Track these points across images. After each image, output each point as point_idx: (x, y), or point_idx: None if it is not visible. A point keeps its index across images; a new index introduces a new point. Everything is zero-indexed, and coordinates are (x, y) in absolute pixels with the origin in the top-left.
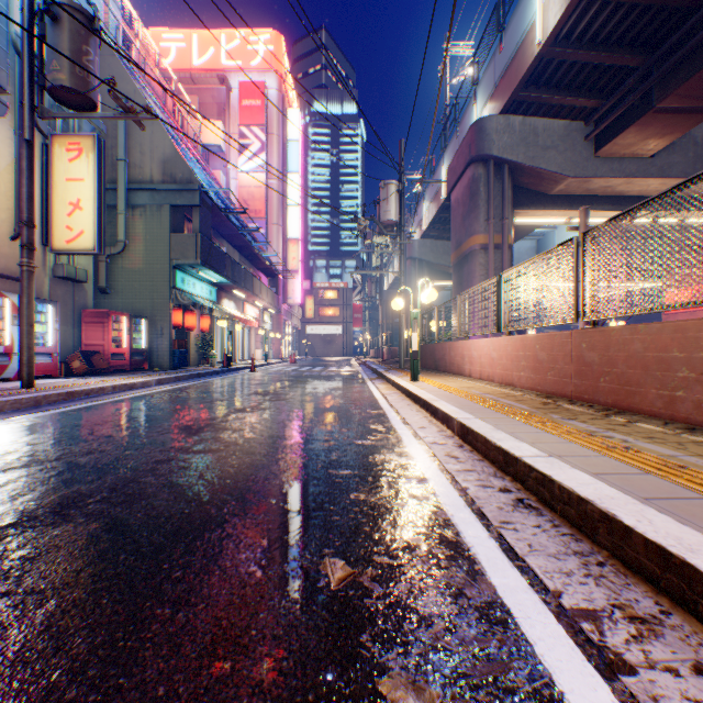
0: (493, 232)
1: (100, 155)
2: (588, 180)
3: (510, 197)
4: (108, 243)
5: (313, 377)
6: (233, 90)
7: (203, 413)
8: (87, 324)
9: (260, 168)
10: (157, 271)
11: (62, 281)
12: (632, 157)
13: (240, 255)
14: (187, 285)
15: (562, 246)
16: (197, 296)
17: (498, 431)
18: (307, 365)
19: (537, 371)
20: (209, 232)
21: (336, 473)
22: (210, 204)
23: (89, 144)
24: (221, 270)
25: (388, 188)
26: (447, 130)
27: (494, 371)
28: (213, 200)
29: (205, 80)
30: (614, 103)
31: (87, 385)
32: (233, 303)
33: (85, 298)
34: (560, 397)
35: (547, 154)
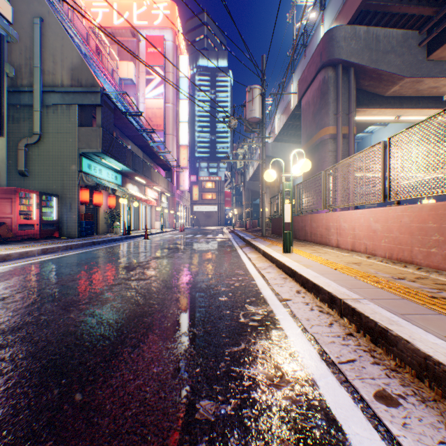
0: (341, 124)
1: None
2: (420, 80)
3: (354, 95)
4: (27, 135)
5: (192, 244)
6: (141, 42)
7: (0, 316)
8: None
9: (160, 95)
10: (66, 158)
11: None
12: None
13: (142, 153)
14: (93, 170)
15: None
16: (103, 179)
17: None
18: (191, 232)
19: None
20: (111, 128)
21: None
22: (112, 107)
23: None
24: (122, 160)
25: (253, 91)
26: (294, 59)
27: (377, 244)
28: (114, 103)
29: (122, 34)
30: None
31: None
32: (136, 187)
33: None
34: None
35: (387, 58)
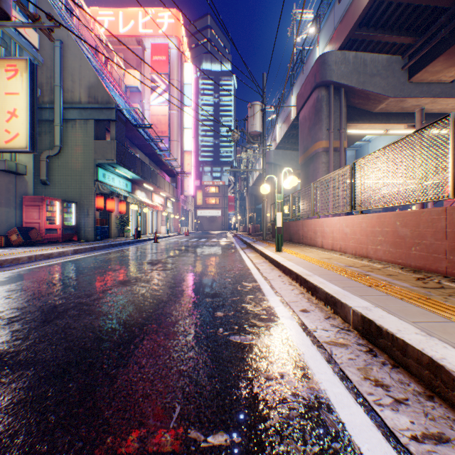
0: (333, 139)
1: (32, 75)
2: (403, 100)
3: (345, 112)
4: (48, 147)
5: (199, 246)
6: (147, 50)
7: (85, 287)
8: (27, 207)
9: (165, 102)
10: (84, 168)
11: (5, 173)
12: (436, 83)
13: (149, 160)
14: (107, 179)
15: (433, 125)
16: (115, 187)
17: (435, 340)
18: (196, 237)
19: (398, 246)
20: (123, 140)
21: (201, 450)
22: (124, 120)
23: (23, 66)
24: (133, 169)
25: (254, 107)
26: (294, 72)
27: (347, 244)
28: (127, 117)
29: (128, 42)
30: (426, 40)
31: (6, 255)
32: (144, 193)
33: (25, 187)
34: (430, 271)
35: (373, 80)
